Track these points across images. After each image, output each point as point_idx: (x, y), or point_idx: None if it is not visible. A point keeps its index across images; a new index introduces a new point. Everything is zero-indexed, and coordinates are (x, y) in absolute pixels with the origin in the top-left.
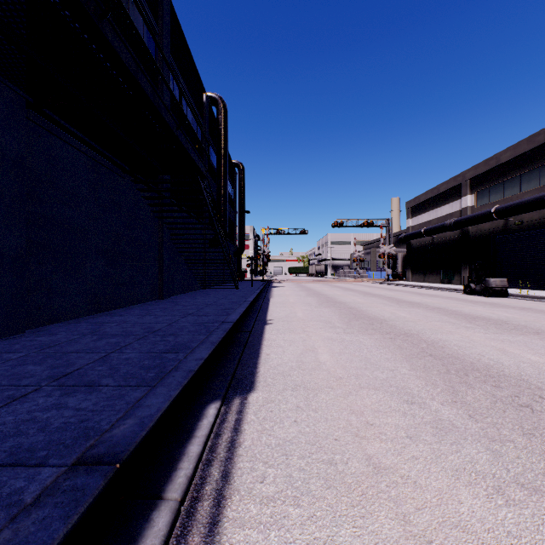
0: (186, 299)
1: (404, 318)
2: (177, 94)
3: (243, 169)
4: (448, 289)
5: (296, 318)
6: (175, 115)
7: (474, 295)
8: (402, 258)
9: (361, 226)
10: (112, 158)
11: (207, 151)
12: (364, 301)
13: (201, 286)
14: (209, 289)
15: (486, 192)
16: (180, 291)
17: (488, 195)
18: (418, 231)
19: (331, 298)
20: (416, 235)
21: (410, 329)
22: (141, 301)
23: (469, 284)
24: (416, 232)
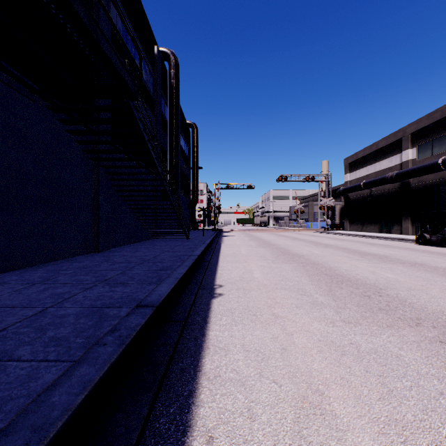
0: (125, 252)
1: (398, 281)
2: (122, 34)
3: (197, 128)
4: (393, 239)
5: (255, 281)
6: (119, 53)
7: (427, 245)
8: (339, 210)
9: (303, 181)
10: (2, 64)
11: (158, 103)
12: (322, 252)
13: (152, 236)
14: (159, 239)
15: (429, 145)
16: (126, 242)
17: (431, 148)
18: (357, 184)
19: (285, 249)
20: (355, 188)
21: (442, 312)
22: (65, 255)
23: (423, 234)
24: (355, 186)
